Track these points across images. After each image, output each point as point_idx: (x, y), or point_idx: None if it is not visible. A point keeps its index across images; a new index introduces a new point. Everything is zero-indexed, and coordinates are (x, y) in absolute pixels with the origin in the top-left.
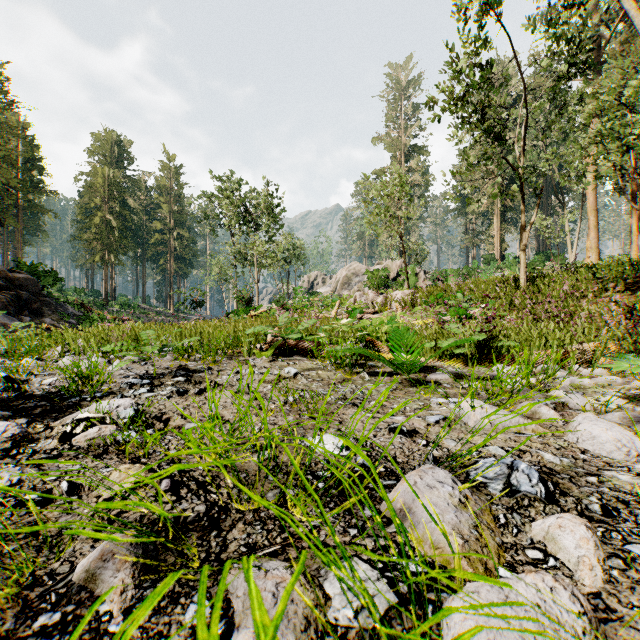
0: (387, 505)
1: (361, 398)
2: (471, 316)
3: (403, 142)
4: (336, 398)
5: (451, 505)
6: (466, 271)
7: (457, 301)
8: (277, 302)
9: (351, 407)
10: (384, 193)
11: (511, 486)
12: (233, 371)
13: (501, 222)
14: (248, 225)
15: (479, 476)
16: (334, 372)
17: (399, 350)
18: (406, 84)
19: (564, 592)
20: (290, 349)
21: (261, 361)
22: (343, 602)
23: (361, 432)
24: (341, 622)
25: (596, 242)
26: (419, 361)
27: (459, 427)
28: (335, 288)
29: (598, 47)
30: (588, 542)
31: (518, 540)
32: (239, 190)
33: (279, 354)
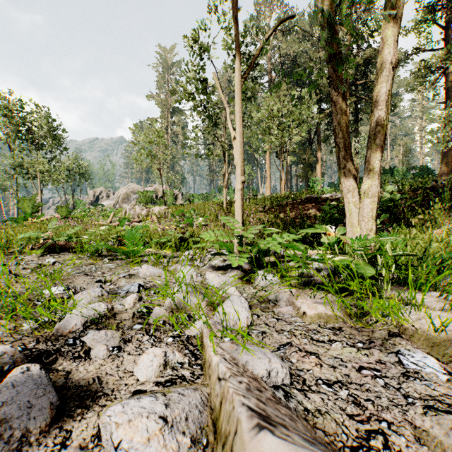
0: (51, 292)
1: (94, 271)
2: (196, 224)
3: (169, 103)
4: (77, 272)
5: (93, 297)
6: (207, 195)
7: (190, 215)
8: (59, 212)
9: (83, 275)
10: (147, 140)
11: (128, 291)
12: (1, 264)
13: (228, 167)
14: (31, 143)
15: (121, 290)
16: (87, 260)
17: (131, 245)
18: (171, 64)
19: (103, 305)
20: (60, 248)
21: (31, 257)
22: (29, 325)
23: (80, 284)
24: (26, 328)
25: (270, 184)
26: (136, 250)
27: (134, 277)
28: (117, 202)
29: (271, 80)
30: (133, 298)
31: (116, 304)
32: (20, 111)
33: (50, 252)
